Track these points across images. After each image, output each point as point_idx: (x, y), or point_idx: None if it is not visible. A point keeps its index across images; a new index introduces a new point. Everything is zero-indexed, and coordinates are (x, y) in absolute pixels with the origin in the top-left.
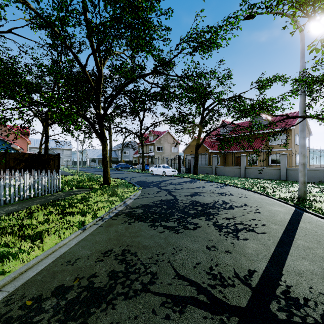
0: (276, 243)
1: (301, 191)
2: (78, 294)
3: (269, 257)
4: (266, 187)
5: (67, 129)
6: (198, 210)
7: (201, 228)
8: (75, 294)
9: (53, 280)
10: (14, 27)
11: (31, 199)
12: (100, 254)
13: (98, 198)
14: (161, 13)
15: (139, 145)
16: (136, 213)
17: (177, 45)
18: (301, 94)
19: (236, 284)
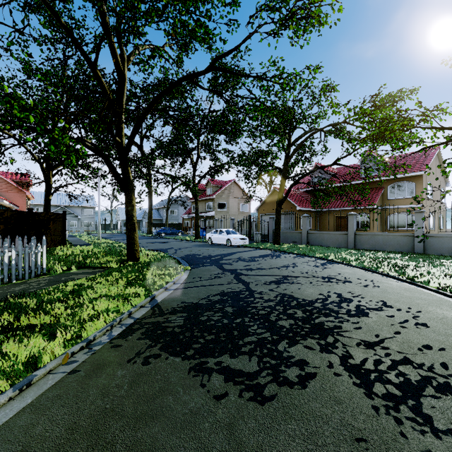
0: None
1: None
2: None
3: None
4: (401, 266)
5: (78, 174)
6: (298, 320)
7: (318, 378)
8: None
9: None
10: None
11: None
12: None
13: (105, 289)
14: None
15: (193, 201)
16: (168, 327)
17: (252, 16)
18: None
19: None
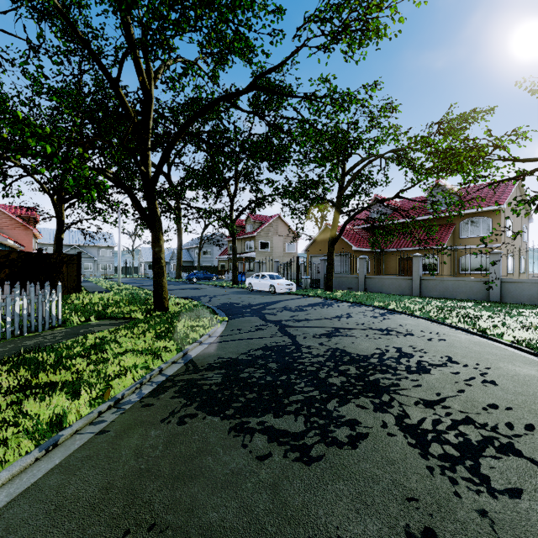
0: None
1: None
2: None
3: None
4: (472, 317)
5: (95, 209)
6: (350, 377)
7: (370, 439)
8: None
9: None
10: None
11: None
12: None
13: (131, 342)
14: None
15: (230, 240)
16: (205, 385)
17: (299, 29)
18: None
19: None
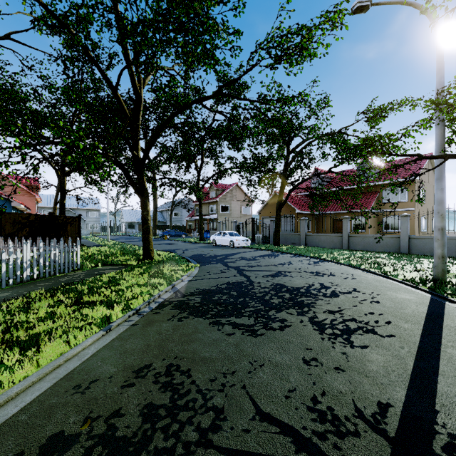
0: (414, 353)
1: (438, 270)
2: (87, 451)
3: (407, 379)
4: (382, 264)
5: (92, 180)
6: (285, 299)
7: (292, 327)
8: (81, 451)
9: (47, 423)
10: (14, 31)
11: (34, 282)
12: (131, 373)
13: (134, 279)
14: (228, 0)
15: (196, 204)
16: (190, 303)
17: (252, 53)
18: (438, 124)
19: (360, 430)
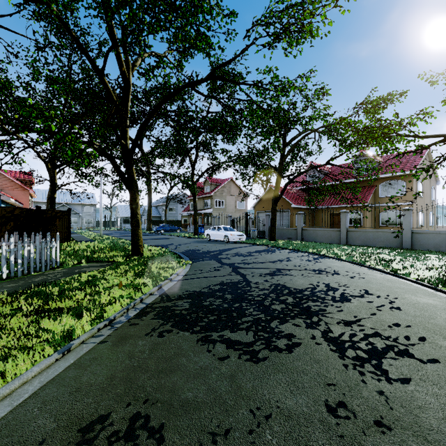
0: None
1: None
2: None
3: None
4: (387, 260)
5: (82, 173)
6: (288, 304)
7: (302, 346)
8: None
9: None
10: None
11: (1, 282)
12: (76, 433)
13: (116, 279)
14: None
15: (191, 199)
16: (176, 310)
17: (248, 30)
18: None
19: None
